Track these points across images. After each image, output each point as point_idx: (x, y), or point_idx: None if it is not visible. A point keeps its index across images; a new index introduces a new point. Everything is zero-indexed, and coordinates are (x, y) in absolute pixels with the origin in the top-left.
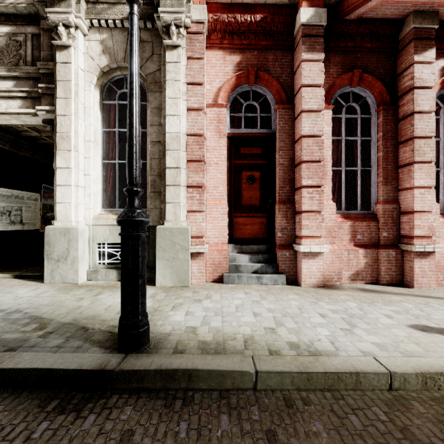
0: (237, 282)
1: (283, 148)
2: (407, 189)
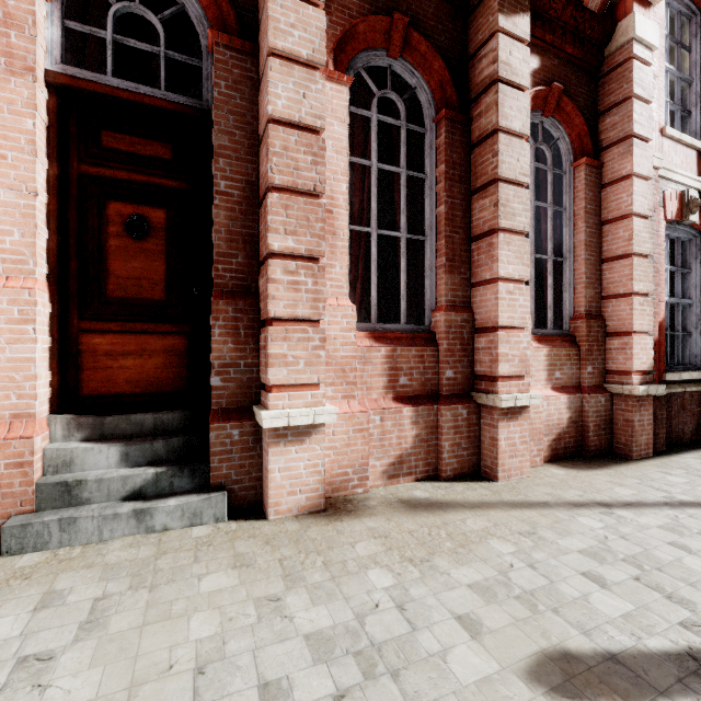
0: (59, 540)
1: (228, 151)
2: (487, 282)
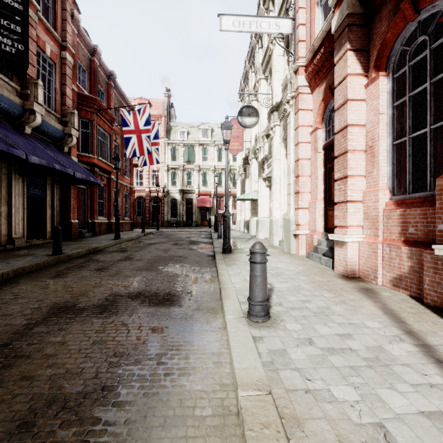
0: (311, 258)
1: None
2: None
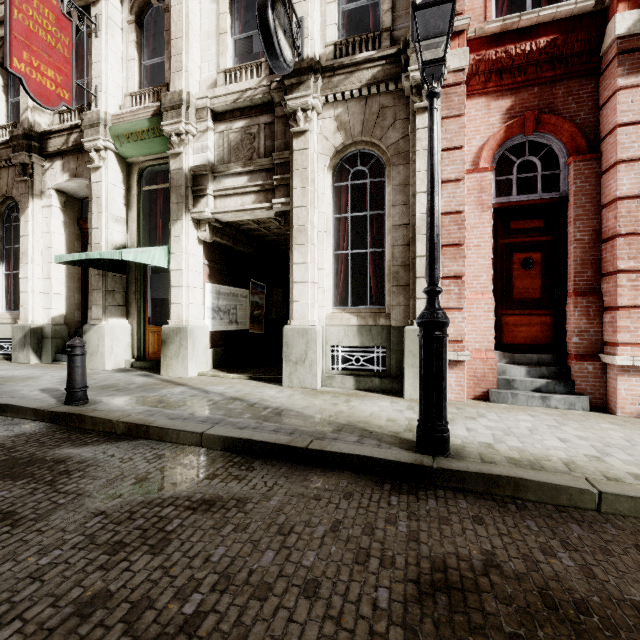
0: (511, 401)
1: (581, 216)
2: None
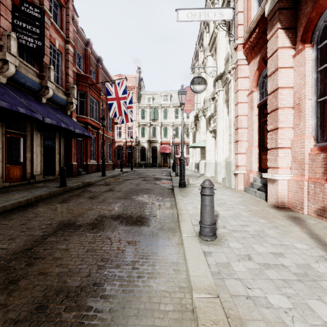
0: (248, 192)
1: None
2: None
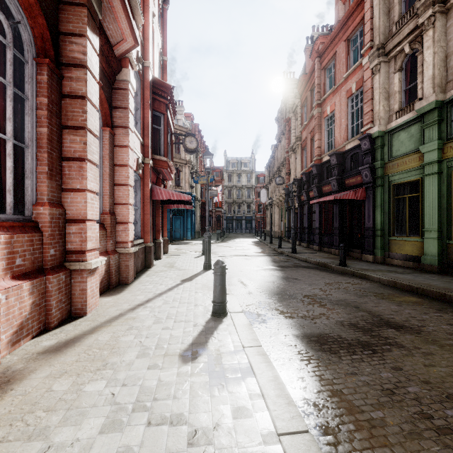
0: None
1: None
2: (76, 190)
